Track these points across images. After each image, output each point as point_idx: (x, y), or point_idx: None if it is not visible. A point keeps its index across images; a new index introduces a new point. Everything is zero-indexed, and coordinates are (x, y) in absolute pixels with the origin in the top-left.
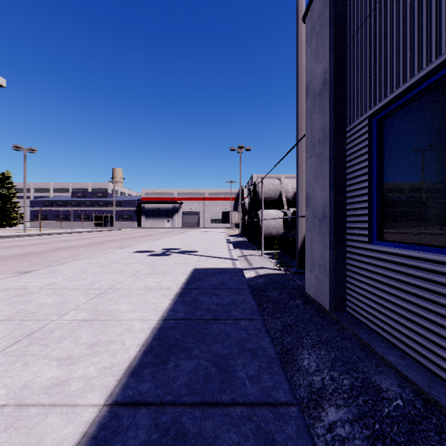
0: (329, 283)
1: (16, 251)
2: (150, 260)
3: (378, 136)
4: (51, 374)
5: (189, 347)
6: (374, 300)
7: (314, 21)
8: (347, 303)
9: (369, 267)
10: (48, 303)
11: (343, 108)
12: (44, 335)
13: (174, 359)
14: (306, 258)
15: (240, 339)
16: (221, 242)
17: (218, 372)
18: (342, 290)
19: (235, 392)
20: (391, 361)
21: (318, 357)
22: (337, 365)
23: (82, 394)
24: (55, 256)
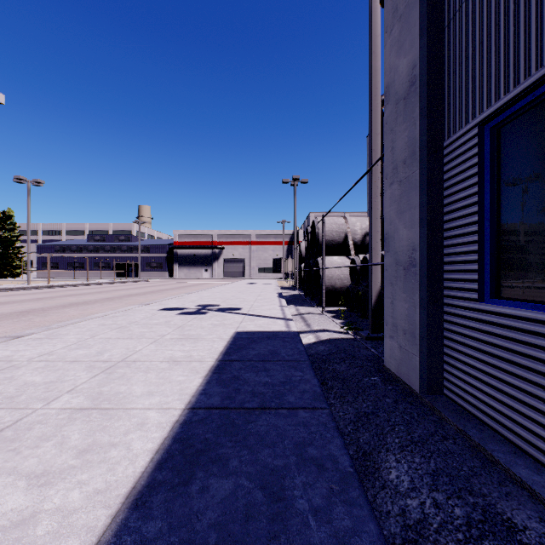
0: (420, 356)
1: (13, 308)
2: (179, 320)
3: (492, 150)
4: (13, 504)
5: (224, 454)
6: (488, 381)
7: (397, 0)
8: (444, 383)
9: (480, 336)
10: (35, 382)
11: (438, 115)
12: (18, 434)
13: (201, 477)
14: (384, 320)
15: (299, 441)
16: (272, 296)
17: (266, 500)
18: (437, 366)
19: (294, 540)
20: (522, 477)
21: (410, 466)
22: (441, 482)
23: (52, 544)
24: (61, 314)
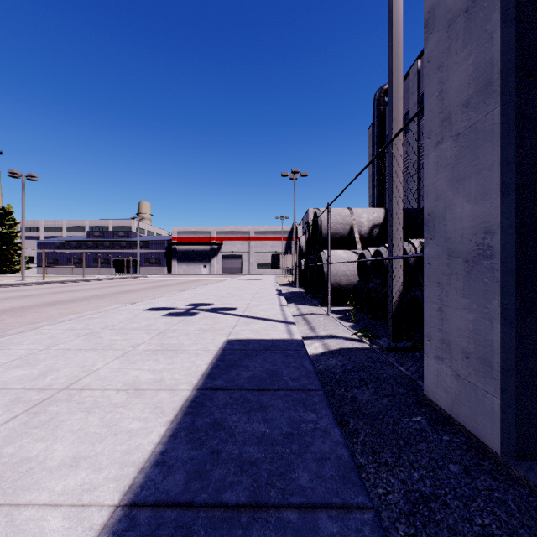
0: (503, 398)
1: None
2: (163, 323)
3: None
4: None
5: None
6: None
7: None
8: None
9: None
10: None
11: (534, 18)
12: None
13: None
14: (425, 333)
15: None
16: (270, 294)
17: None
18: (532, 415)
19: None
20: None
21: None
22: None
23: None
24: (39, 314)
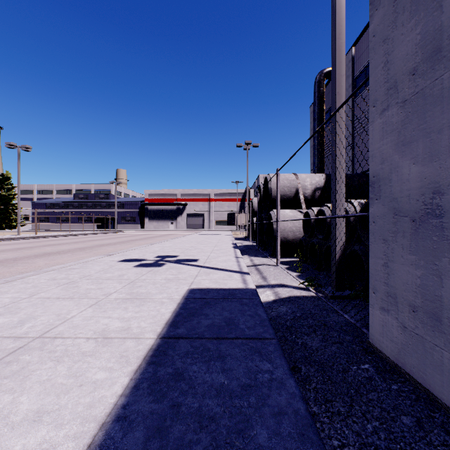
0: None
1: None
2: (134, 273)
3: None
4: None
5: None
6: None
7: None
8: None
9: None
10: None
11: None
12: None
13: None
14: (371, 286)
15: None
16: (227, 247)
17: None
18: None
19: None
20: None
21: None
22: None
23: None
24: (28, 264)
